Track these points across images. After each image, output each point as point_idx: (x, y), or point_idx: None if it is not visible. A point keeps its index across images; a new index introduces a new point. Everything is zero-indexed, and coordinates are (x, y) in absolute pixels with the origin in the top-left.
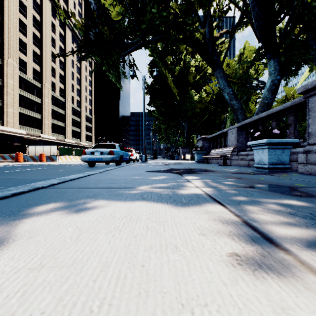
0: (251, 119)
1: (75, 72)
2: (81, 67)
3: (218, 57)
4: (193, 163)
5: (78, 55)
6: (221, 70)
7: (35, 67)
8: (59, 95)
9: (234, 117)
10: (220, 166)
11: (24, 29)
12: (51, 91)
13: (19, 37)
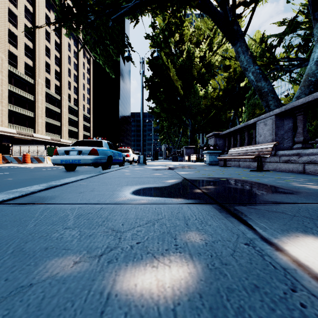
0: (307, 97)
1: (72, 69)
2: (78, 64)
3: (239, 26)
4: (205, 166)
5: (75, 51)
6: (243, 43)
7: (27, 61)
8: (54, 92)
9: (263, 104)
10: (254, 171)
11: (14, 20)
12: (45, 88)
13: (9, 28)
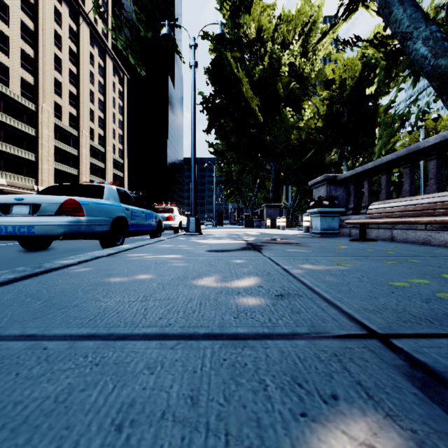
0: None
1: (96, 91)
2: (105, 84)
3: None
4: (319, 239)
5: (101, 65)
6: None
7: (25, 77)
8: (68, 124)
9: None
10: None
11: (4, 13)
12: (54, 118)
13: None
